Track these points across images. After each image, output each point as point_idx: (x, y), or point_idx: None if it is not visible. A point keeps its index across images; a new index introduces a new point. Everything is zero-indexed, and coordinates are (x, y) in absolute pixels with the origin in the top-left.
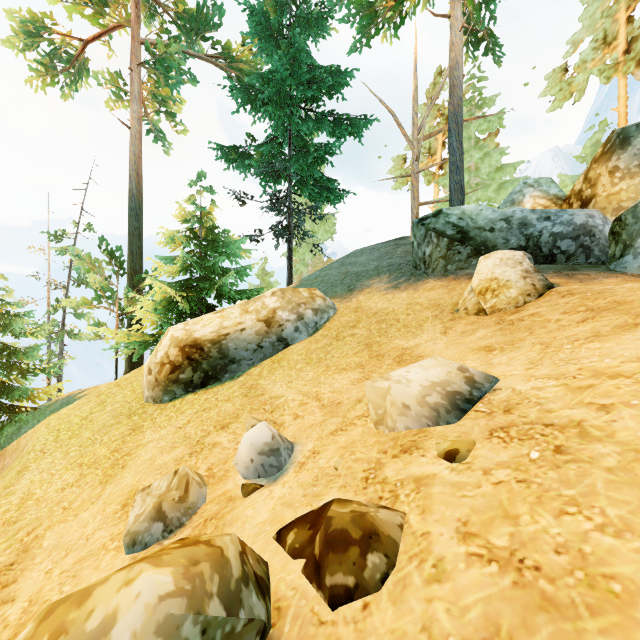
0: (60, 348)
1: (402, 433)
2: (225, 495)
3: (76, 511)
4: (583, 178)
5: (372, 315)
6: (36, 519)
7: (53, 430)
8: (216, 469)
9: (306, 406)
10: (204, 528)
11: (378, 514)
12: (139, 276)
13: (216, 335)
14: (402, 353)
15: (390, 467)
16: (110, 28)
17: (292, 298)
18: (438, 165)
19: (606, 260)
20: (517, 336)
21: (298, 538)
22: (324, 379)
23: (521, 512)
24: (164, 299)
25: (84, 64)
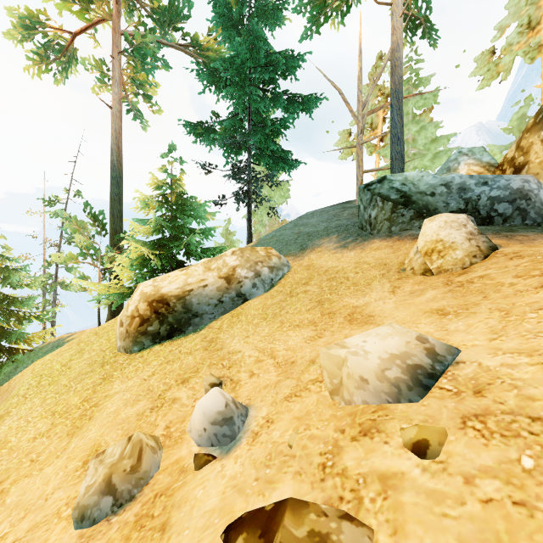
0: (53, 297)
1: (360, 408)
2: (178, 464)
3: (41, 465)
4: (515, 147)
5: (323, 273)
6: (5, 471)
7: (37, 375)
8: (173, 428)
9: (261, 363)
10: (152, 507)
11: (341, 538)
12: (119, 236)
13: (181, 291)
14: (353, 311)
15: (349, 453)
16: (95, 22)
17: (250, 257)
18: (379, 138)
19: (542, 222)
20: (470, 300)
21: None
22: (279, 335)
23: None
24: (139, 256)
25: (73, 54)
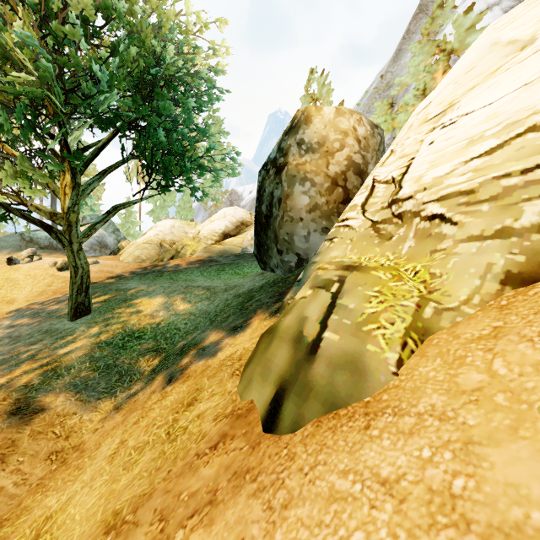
0: None
1: None
2: None
3: None
4: None
5: None
6: None
7: None
8: None
9: None
10: None
11: None
12: None
13: None
14: None
15: None
16: None
17: None
18: None
19: None
20: None
21: None
22: None
23: None
24: None
25: None
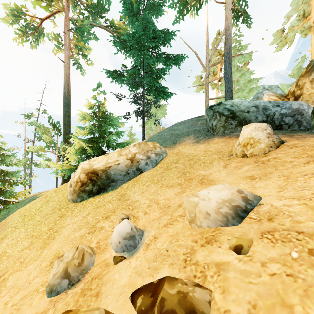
0: (30, 171)
1: (205, 229)
2: (104, 262)
3: (26, 264)
4: (295, 85)
5: (186, 156)
6: (6, 268)
7: (22, 215)
8: (101, 243)
9: (151, 207)
10: (91, 284)
11: (195, 294)
12: (68, 136)
13: (104, 167)
14: (202, 178)
15: (200, 253)
16: (54, 12)
17: (144, 147)
18: (218, 80)
19: (310, 127)
20: (268, 170)
21: (144, 302)
22: (160, 192)
23: (294, 302)
24: (80, 147)
25: (42, 31)
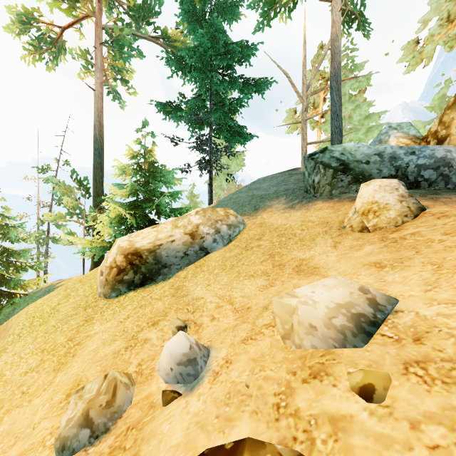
0: (46, 250)
1: (309, 351)
2: (148, 399)
3: (31, 397)
4: (438, 122)
5: (273, 230)
6: (0, 401)
7: (30, 317)
8: (144, 366)
9: (221, 309)
10: (125, 439)
11: None
12: (100, 198)
13: (152, 245)
14: (300, 263)
15: (301, 395)
16: (80, 18)
17: (211, 216)
18: (320, 115)
19: None
20: (404, 254)
21: None
22: (236, 284)
23: None
24: (117, 215)
25: (62, 45)
